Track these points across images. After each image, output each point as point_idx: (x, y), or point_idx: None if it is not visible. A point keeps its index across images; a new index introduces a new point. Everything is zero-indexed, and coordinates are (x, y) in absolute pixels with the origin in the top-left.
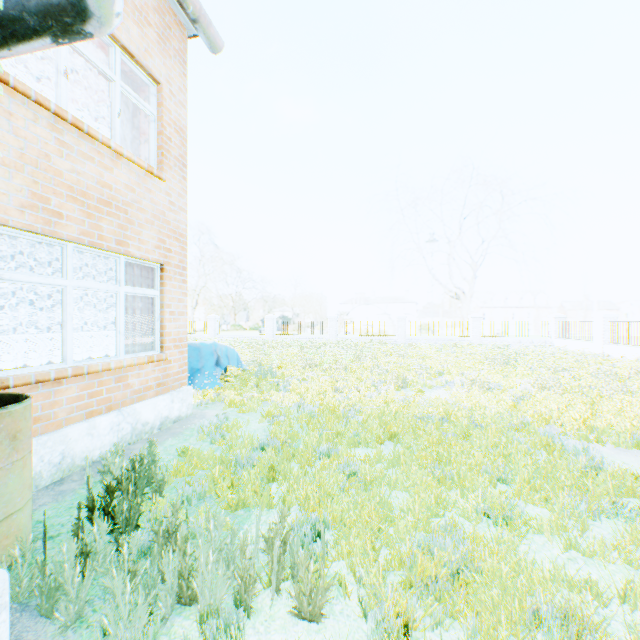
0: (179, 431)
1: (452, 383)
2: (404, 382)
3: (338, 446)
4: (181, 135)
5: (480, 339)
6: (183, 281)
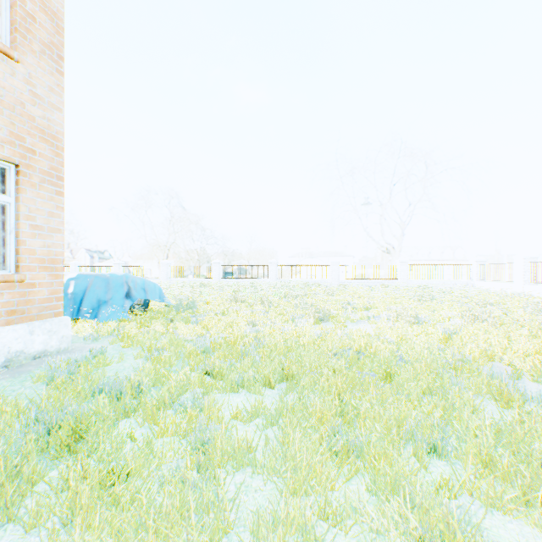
0: (28, 369)
1: (378, 317)
2: (326, 315)
3: (213, 391)
4: (54, 20)
5: (407, 281)
6: (58, 193)
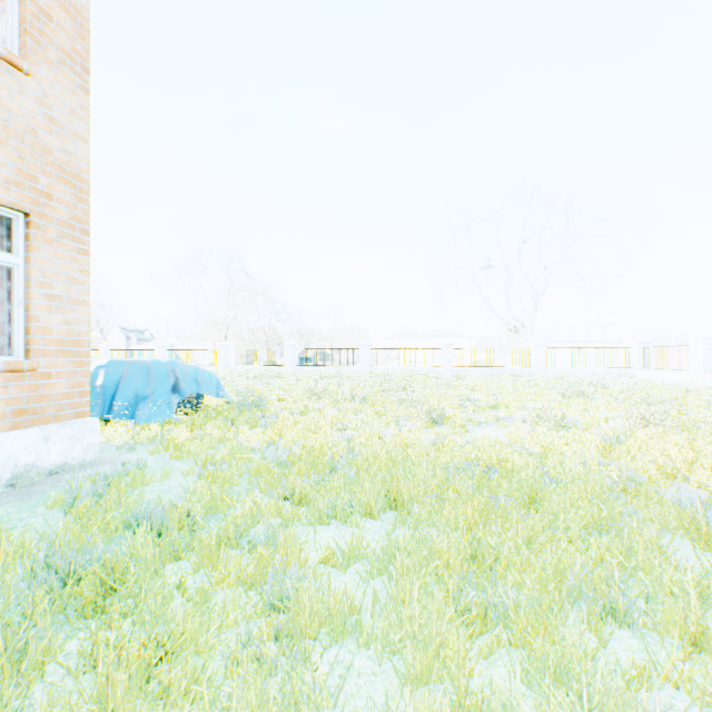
0: (42, 490)
1: (509, 419)
2: (440, 416)
3: (292, 522)
4: (76, 19)
5: (544, 370)
6: (82, 251)
